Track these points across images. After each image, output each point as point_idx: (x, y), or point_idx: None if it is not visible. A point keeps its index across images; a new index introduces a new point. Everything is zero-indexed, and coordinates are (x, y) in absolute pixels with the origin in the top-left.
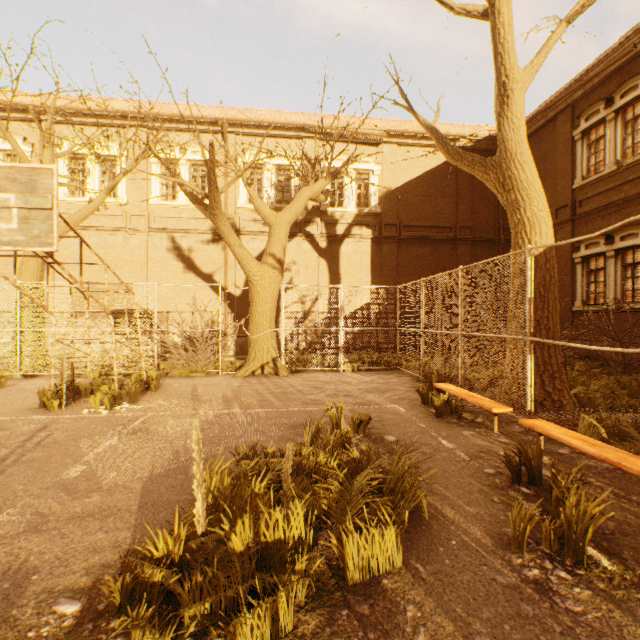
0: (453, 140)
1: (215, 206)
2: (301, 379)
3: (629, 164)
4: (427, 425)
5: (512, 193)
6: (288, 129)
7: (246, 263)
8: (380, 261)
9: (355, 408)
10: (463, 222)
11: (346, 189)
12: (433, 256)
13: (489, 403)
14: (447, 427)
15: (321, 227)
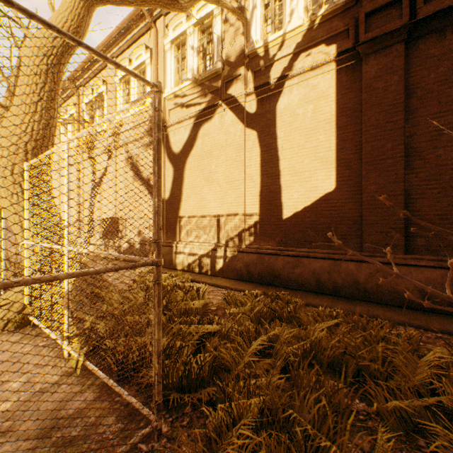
0: None
1: None
2: None
3: None
4: None
5: None
6: None
7: None
8: (358, 100)
9: None
10: None
11: None
12: None
13: None
14: None
15: (249, 81)
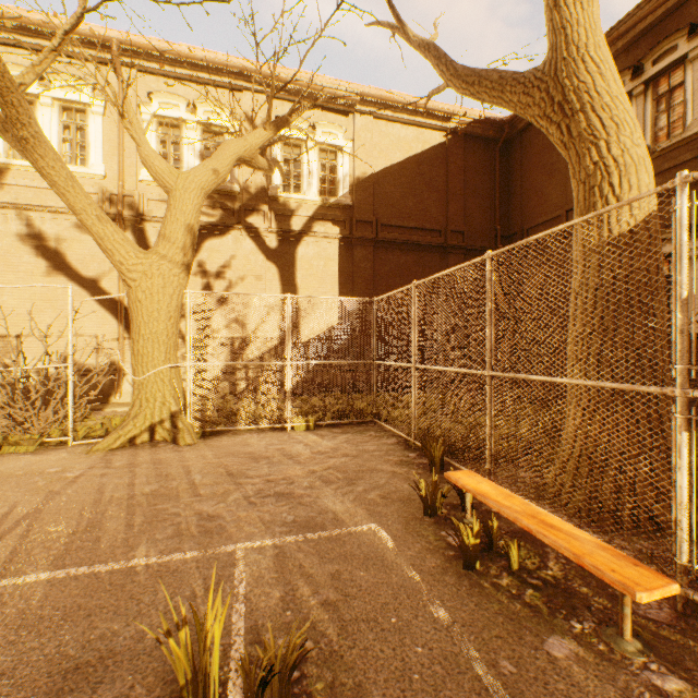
0: (443, 119)
1: (13, 116)
2: (213, 451)
3: (664, 149)
4: (453, 614)
5: (581, 117)
6: (220, 72)
7: (112, 247)
8: (351, 270)
9: (287, 544)
10: (455, 225)
11: (305, 169)
12: (419, 267)
13: (606, 558)
14: (503, 619)
15: (270, 219)
